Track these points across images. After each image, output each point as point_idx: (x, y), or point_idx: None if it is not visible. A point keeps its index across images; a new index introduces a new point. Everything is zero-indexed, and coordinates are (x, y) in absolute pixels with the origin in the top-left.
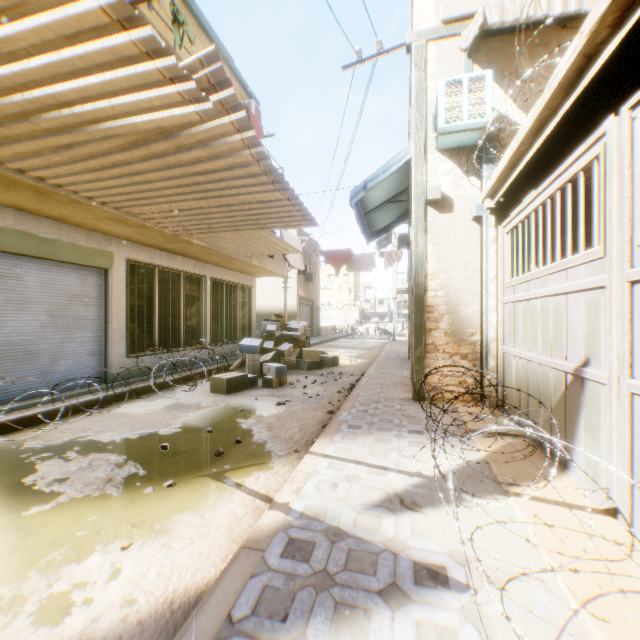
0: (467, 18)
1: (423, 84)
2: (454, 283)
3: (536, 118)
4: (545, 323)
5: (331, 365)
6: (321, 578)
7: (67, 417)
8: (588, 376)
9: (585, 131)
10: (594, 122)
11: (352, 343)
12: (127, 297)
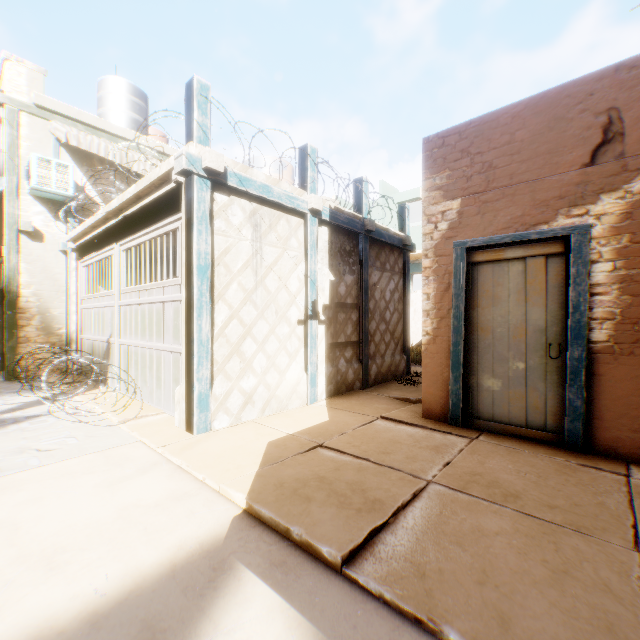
0: (57, 113)
1: (18, 140)
2: (46, 293)
3: (93, 224)
4: (100, 320)
5: None
6: None
7: None
8: (112, 341)
9: (110, 243)
10: (112, 242)
11: None
12: None
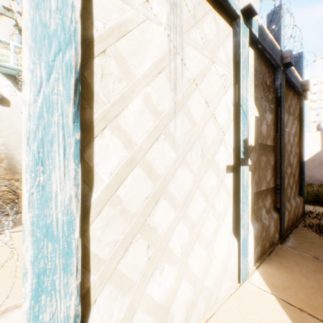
0: (19, 14)
1: None
2: (12, 143)
3: None
4: None
5: None
6: None
7: None
8: None
9: None
10: None
11: None
12: None
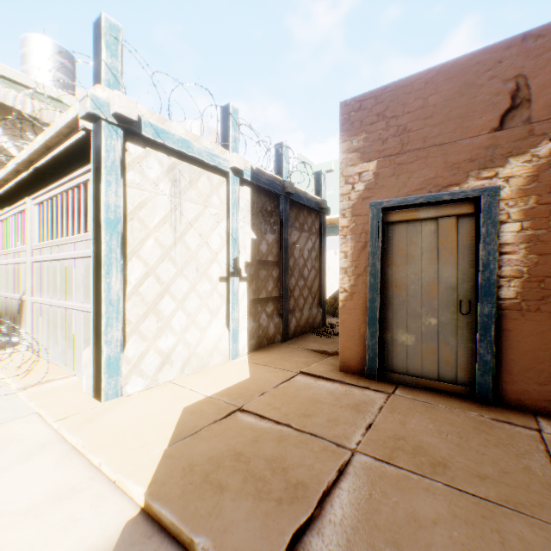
0: None
1: None
2: None
3: (5, 177)
4: (15, 277)
5: None
6: None
7: None
8: (25, 299)
9: (23, 197)
10: (25, 196)
11: None
12: None
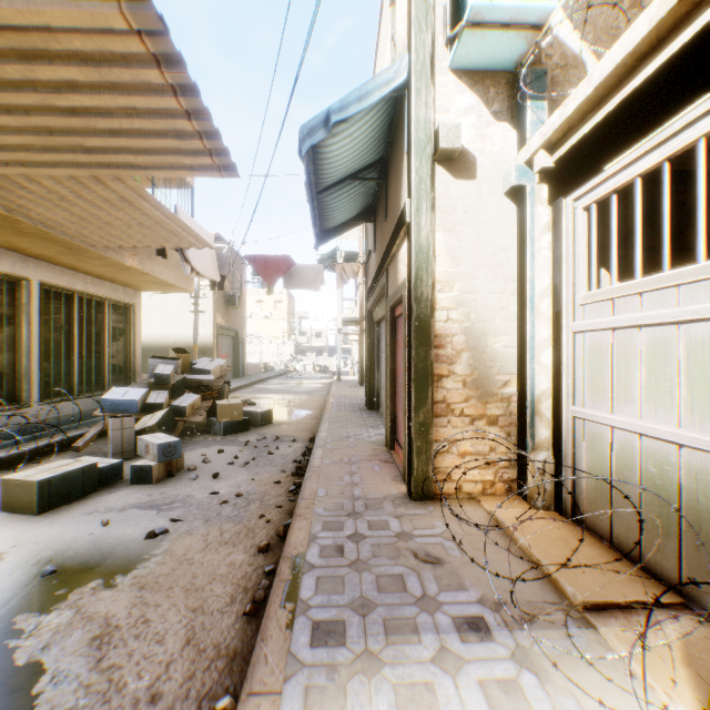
0: None
1: None
2: (478, 298)
3: None
4: None
5: (262, 423)
6: None
7: None
8: None
9: None
10: None
11: (288, 385)
12: None
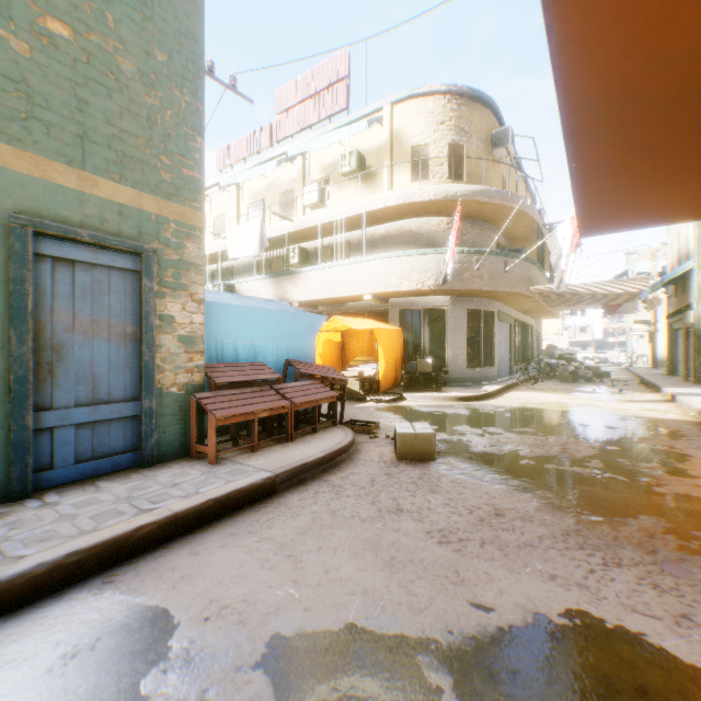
0: None
1: (699, 234)
2: None
3: None
4: None
5: (605, 377)
6: (697, 395)
7: (520, 385)
8: None
9: None
10: None
11: None
12: (513, 336)
